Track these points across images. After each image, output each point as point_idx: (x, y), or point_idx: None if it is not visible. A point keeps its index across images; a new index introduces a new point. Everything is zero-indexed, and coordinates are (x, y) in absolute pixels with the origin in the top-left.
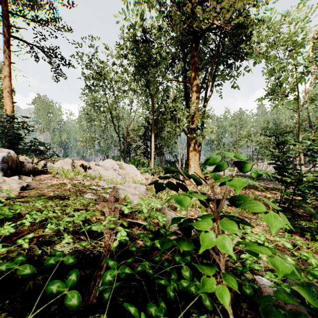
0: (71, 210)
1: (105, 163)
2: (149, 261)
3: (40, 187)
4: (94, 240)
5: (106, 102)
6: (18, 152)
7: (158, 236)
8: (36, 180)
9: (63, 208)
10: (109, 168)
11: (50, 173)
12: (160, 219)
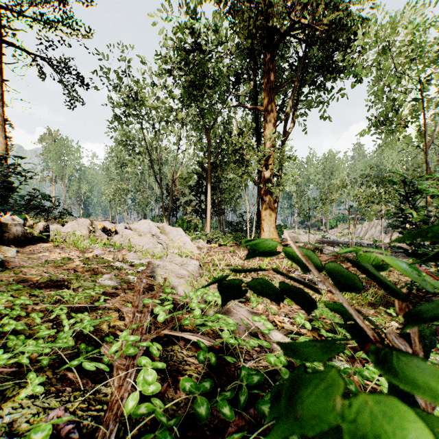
0: (60, 313)
1: (140, 225)
2: (205, 436)
3: (26, 265)
4: (94, 381)
5: (142, 139)
6: (8, 209)
7: (221, 362)
8: (25, 252)
9: (48, 309)
10: (145, 232)
11: (54, 241)
12: (223, 327)
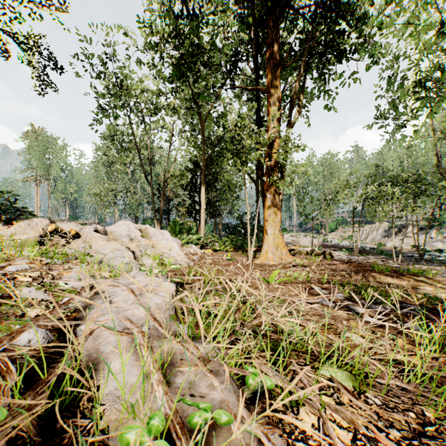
0: None
1: (117, 227)
2: None
3: None
4: None
5: (131, 134)
6: None
7: None
8: None
9: None
10: (122, 236)
11: None
12: None
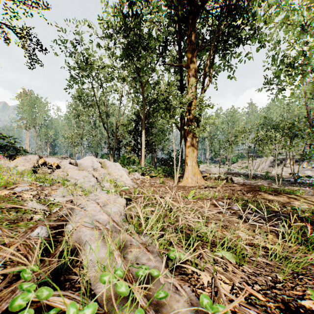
0: None
1: (84, 160)
2: None
3: None
4: None
5: (93, 95)
6: None
7: None
8: None
9: None
10: (88, 167)
11: None
12: None
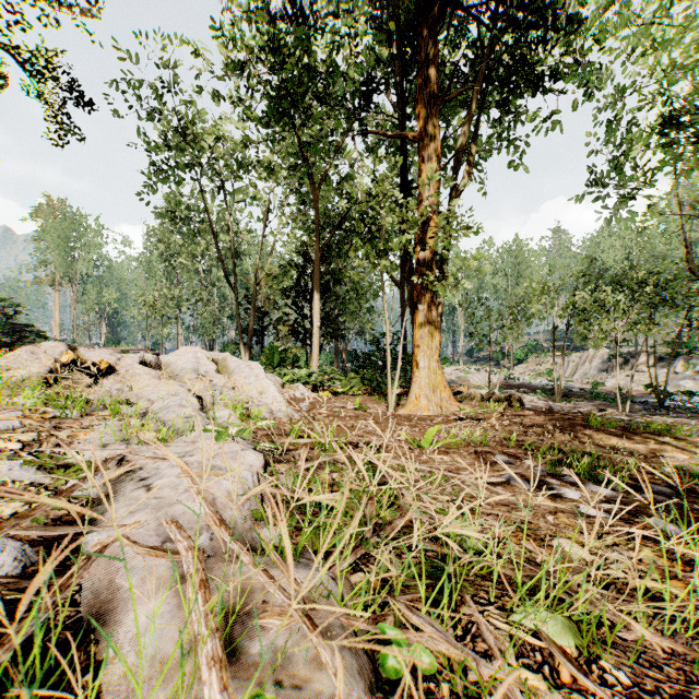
0: None
1: (178, 356)
2: None
3: None
4: None
5: (202, 209)
6: None
7: None
8: None
9: None
10: (186, 371)
11: None
12: None
